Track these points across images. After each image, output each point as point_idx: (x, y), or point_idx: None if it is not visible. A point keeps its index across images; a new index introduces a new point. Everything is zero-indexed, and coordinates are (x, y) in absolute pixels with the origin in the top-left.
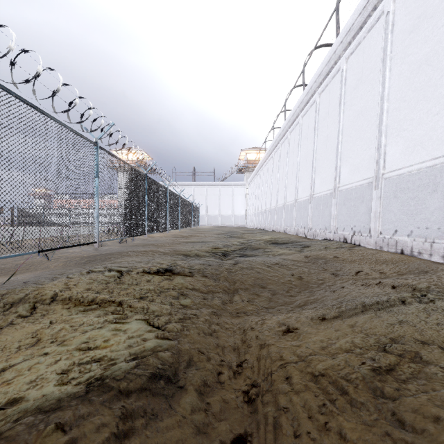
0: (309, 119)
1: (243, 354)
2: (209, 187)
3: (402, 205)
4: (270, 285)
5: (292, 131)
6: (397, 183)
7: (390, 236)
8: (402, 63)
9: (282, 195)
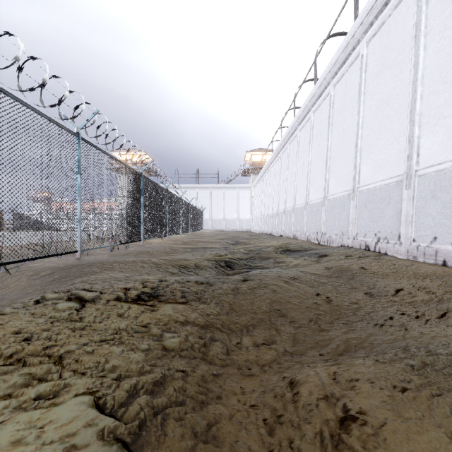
0: (321, 114)
1: None
2: (213, 190)
3: (444, 207)
4: (291, 313)
5: (302, 128)
6: (436, 181)
7: (427, 244)
8: (441, 38)
9: (290, 197)
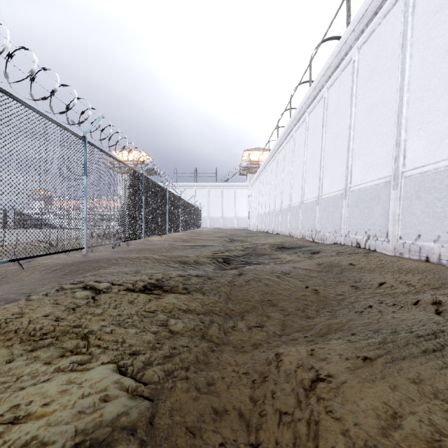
0: (316, 116)
1: (254, 428)
2: (211, 189)
3: (427, 207)
4: (281, 303)
5: (298, 129)
6: (420, 182)
7: (412, 241)
8: (426, 48)
9: (286, 196)
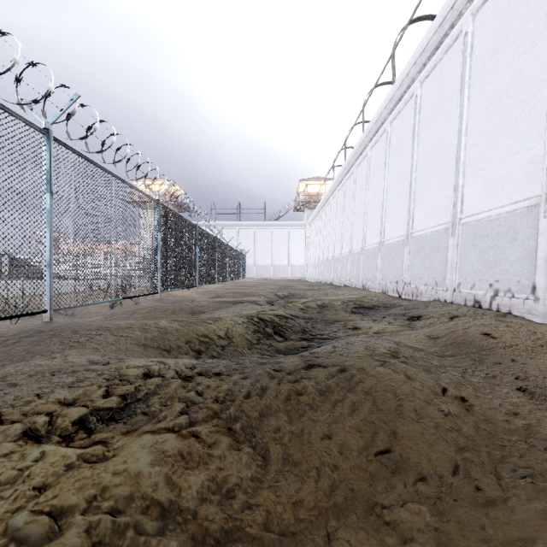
0: (402, 124)
1: None
2: (259, 229)
3: None
4: (410, 453)
5: (374, 145)
6: None
7: None
8: None
9: (358, 236)
